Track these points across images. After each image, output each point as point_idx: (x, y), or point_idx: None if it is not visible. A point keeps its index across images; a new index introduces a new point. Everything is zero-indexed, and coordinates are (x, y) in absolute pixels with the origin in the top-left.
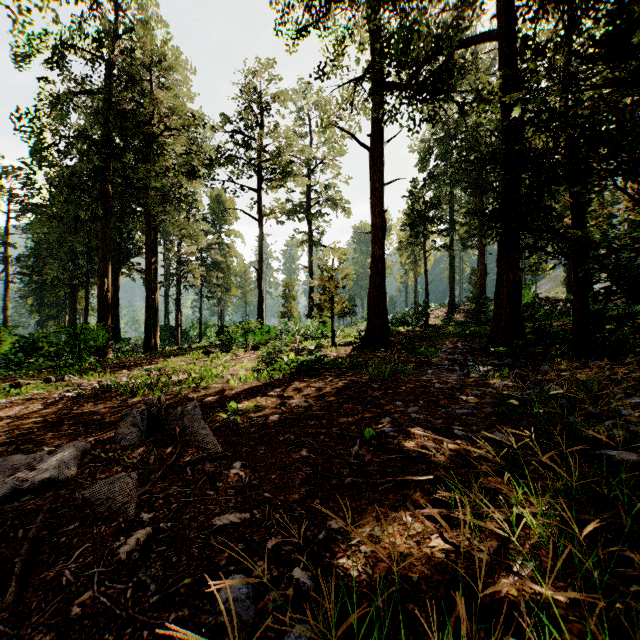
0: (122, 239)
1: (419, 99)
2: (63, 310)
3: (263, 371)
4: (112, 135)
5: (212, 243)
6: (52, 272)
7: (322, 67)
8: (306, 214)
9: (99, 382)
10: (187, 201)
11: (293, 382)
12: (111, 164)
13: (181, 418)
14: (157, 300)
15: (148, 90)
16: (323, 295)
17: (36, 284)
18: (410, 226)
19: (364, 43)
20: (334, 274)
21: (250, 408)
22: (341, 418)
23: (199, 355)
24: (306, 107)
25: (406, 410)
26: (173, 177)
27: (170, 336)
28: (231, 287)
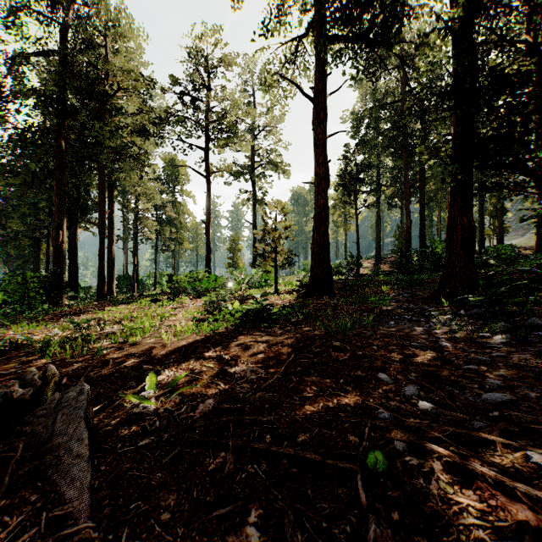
0: (80, 195)
1: (365, 45)
2: (29, 261)
3: (205, 321)
4: (65, 92)
5: (166, 202)
6: (16, 226)
7: (266, 25)
8: (250, 175)
9: (27, 334)
10: (139, 158)
11: (237, 337)
12: (66, 122)
13: (54, 413)
14: (114, 252)
15: (102, 54)
16: (267, 245)
17: (3, 237)
18: (343, 186)
19: (306, 5)
20: (277, 225)
21: (174, 385)
22: (308, 407)
23: (145, 303)
24: (251, 65)
25: (401, 391)
26: (127, 137)
27: (128, 285)
28: (183, 241)
